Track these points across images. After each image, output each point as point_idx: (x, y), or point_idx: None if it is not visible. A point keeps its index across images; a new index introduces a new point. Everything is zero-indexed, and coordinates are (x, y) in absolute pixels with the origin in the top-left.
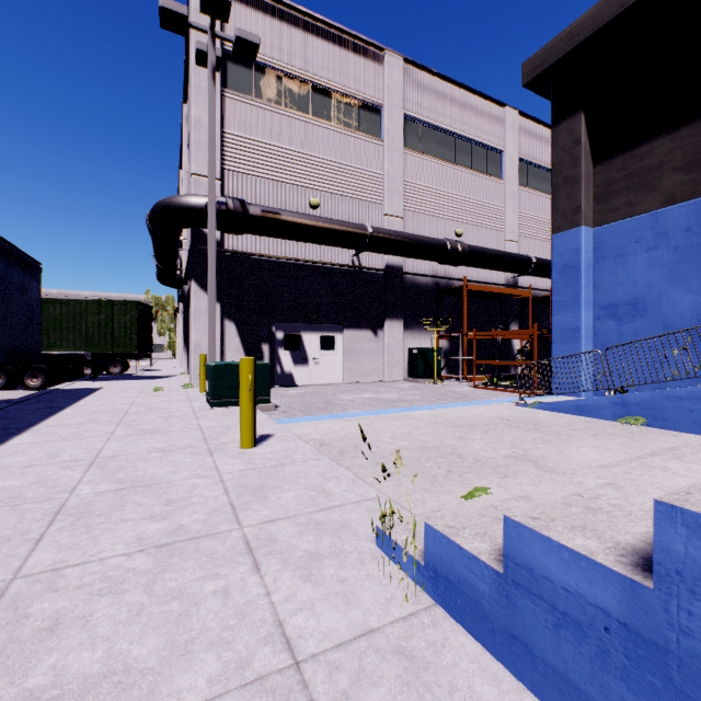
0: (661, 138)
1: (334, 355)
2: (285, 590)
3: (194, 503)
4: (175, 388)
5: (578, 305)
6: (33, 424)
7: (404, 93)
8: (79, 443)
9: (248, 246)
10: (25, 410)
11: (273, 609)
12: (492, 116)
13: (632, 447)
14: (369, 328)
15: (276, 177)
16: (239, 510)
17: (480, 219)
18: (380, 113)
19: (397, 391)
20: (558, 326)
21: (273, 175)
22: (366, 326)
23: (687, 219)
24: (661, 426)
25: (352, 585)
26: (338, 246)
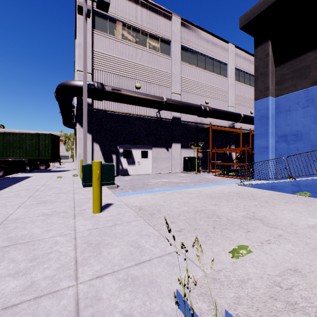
0: (310, 52)
1: (148, 160)
2: None
3: (50, 258)
4: (68, 176)
5: (268, 135)
6: None
7: (181, 35)
8: (0, 209)
9: (105, 107)
10: None
11: None
12: (222, 47)
13: (310, 210)
14: (164, 147)
15: (119, 73)
16: (79, 266)
17: (217, 96)
18: (170, 44)
19: (178, 178)
20: (257, 146)
21: (117, 72)
22: (163, 146)
23: None
24: None
25: None
26: (150, 107)
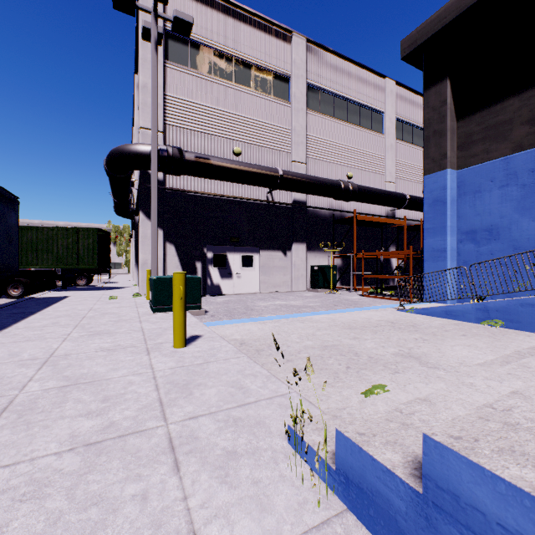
0: (511, 99)
1: (253, 271)
2: (201, 494)
3: (127, 399)
4: (127, 296)
5: (445, 231)
6: (5, 327)
7: (307, 66)
8: (39, 343)
9: (184, 185)
10: (2, 315)
11: (188, 517)
12: (375, 85)
13: (496, 345)
14: (280, 249)
15: (207, 131)
16: (166, 407)
17: (366, 165)
18: (289, 81)
19: (302, 299)
20: (428, 248)
21: (204, 129)
22: (277, 248)
23: (532, 163)
24: (516, 328)
25: (266, 487)
26: (256, 185)
